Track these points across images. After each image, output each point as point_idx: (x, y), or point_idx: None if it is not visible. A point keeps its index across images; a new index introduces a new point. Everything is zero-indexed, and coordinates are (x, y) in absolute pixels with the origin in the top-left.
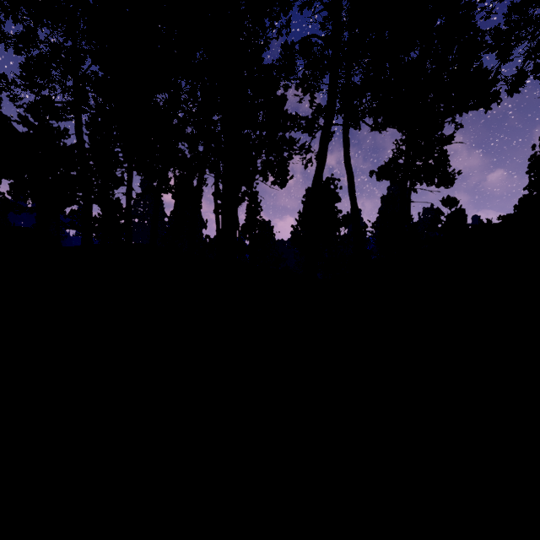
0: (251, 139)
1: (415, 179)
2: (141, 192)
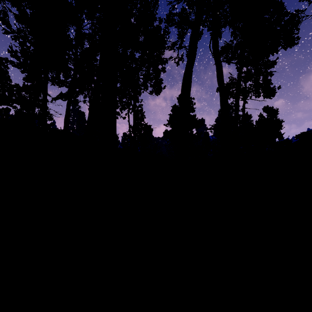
0: (135, 57)
1: (246, 94)
2: (54, 97)
